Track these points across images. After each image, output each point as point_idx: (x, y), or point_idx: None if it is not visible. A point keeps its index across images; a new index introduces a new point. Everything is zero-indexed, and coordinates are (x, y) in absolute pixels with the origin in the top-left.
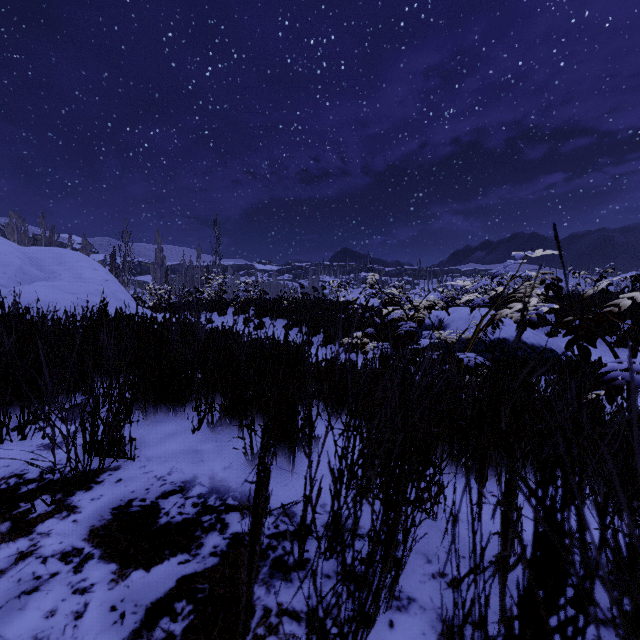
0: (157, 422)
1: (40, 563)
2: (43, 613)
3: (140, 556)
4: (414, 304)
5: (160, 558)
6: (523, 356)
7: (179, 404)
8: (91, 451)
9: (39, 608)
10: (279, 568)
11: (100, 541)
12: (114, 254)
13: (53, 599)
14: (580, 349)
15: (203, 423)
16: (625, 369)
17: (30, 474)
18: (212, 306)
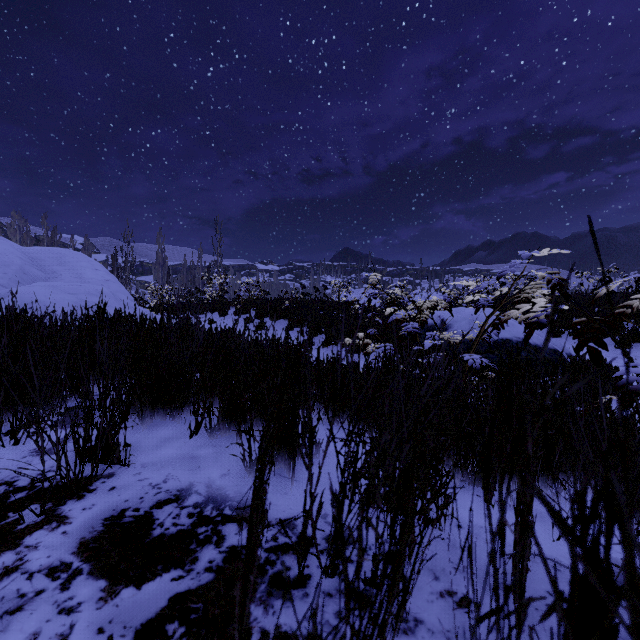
0: (154, 426)
1: (26, 579)
2: (26, 636)
3: (131, 572)
4: (417, 304)
5: (152, 574)
6: (527, 357)
7: (176, 408)
8: (83, 458)
9: (22, 630)
10: (278, 585)
11: (90, 555)
12: (116, 254)
13: (37, 620)
14: (625, 362)
15: (201, 427)
16: (639, 373)
17: (21, 481)
18: (213, 306)
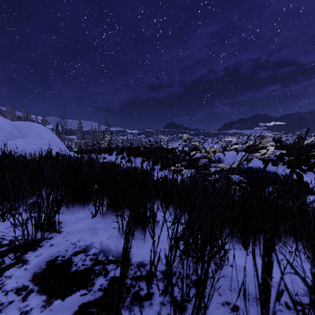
0: (74, 212)
1: (4, 295)
2: None
3: (59, 291)
4: (207, 150)
5: (70, 292)
6: (261, 176)
7: (85, 202)
8: (36, 229)
9: None
10: (136, 299)
11: (38, 281)
12: (57, 125)
13: None
14: None
15: (98, 212)
16: None
17: (5, 241)
18: (105, 150)
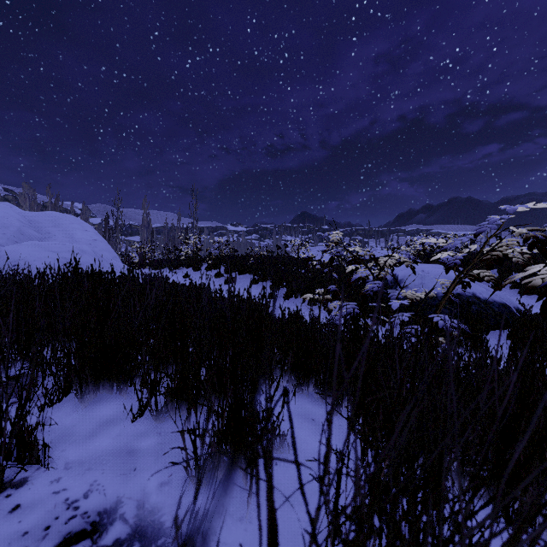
0: (97, 402)
1: None
2: None
3: None
4: (378, 262)
5: None
6: (478, 311)
7: (123, 380)
8: None
9: None
10: None
11: None
12: (107, 218)
13: None
14: None
15: (149, 404)
16: None
17: None
18: (188, 262)
